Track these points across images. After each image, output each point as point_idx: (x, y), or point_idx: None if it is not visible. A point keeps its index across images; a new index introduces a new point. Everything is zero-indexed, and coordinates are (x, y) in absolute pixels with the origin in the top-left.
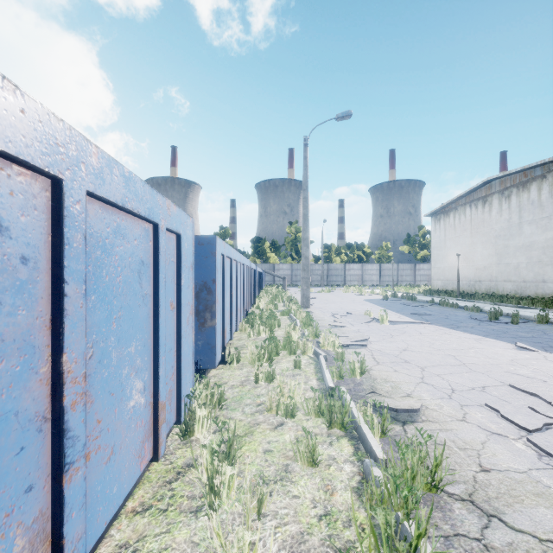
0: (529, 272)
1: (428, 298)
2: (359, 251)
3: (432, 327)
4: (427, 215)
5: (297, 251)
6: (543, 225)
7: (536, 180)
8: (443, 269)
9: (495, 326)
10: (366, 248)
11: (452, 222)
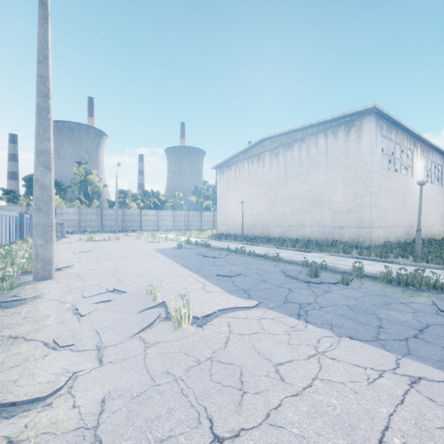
0: (292, 218)
1: (219, 243)
2: (155, 198)
3: (274, 323)
4: (213, 167)
5: (87, 194)
6: (303, 180)
7: (297, 142)
8: (227, 215)
9: (335, 293)
10: (162, 196)
11: (233, 174)
